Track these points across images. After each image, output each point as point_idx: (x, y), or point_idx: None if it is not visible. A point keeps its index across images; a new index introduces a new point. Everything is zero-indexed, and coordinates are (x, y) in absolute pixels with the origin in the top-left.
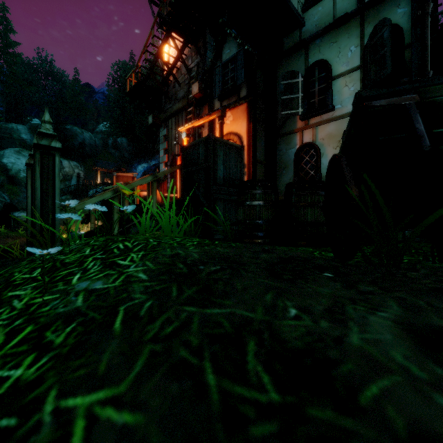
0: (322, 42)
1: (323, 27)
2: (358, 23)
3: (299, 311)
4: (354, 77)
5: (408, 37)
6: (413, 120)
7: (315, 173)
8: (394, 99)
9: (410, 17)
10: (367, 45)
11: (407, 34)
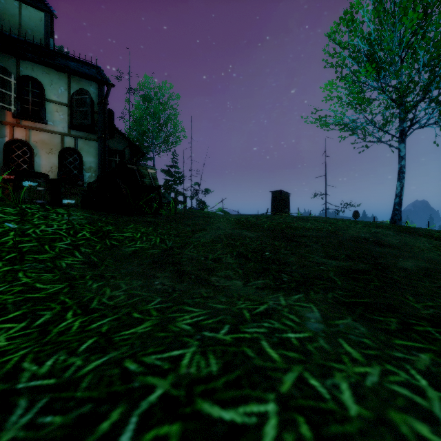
0: (35, 64)
1: (7, 23)
2: (66, 75)
3: (137, 219)
4: (63, 109)
5: (96, 107)
6: (137, 175)
7: (29, 167)
8: (132, 166)
9: (97, 97)
10: (74, 95)
11: (96, 105)
